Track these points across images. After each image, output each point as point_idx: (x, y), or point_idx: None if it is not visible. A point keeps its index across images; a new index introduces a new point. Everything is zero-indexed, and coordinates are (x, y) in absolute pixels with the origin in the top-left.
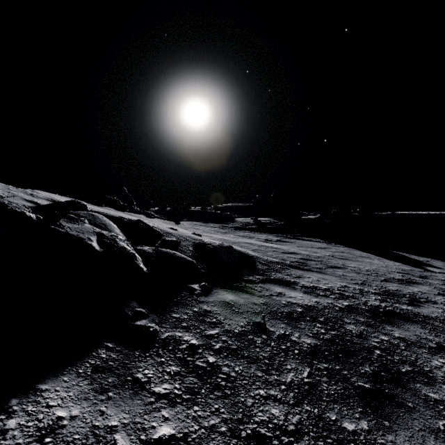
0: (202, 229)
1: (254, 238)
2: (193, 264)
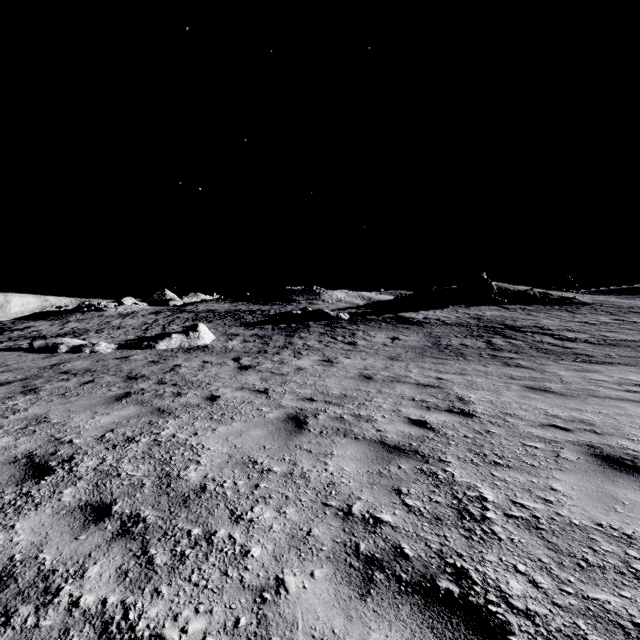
0: (595, 296)
1: (625, 299)
2: (551, 298)
